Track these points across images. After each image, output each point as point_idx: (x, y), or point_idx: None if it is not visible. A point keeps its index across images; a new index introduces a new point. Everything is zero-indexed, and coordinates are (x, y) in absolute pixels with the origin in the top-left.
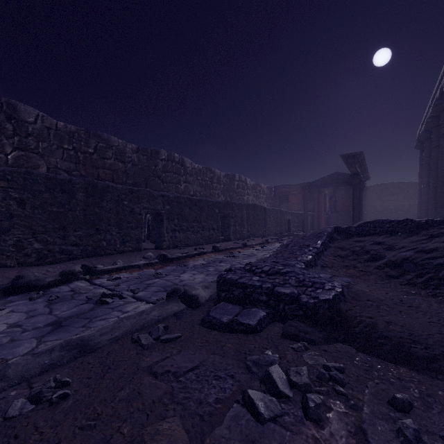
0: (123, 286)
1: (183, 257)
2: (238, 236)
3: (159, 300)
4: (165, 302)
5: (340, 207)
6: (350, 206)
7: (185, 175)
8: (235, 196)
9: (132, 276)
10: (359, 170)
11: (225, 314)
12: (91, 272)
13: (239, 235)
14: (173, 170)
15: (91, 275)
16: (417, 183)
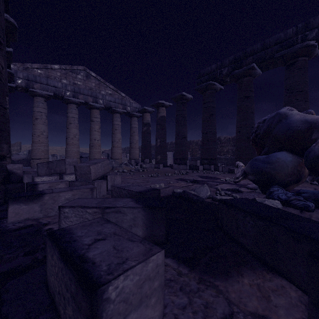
0: None
1: None
2: None
3: None
4: None
5: None
6: None
7: None
8: None
9: None
10: None
11: None
12: None
13: None
14: None
15: None
16: None
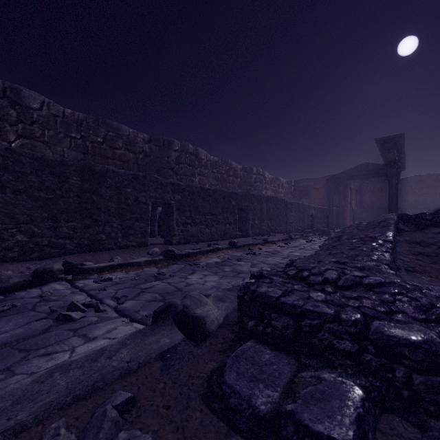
0: (110, 290)
1: (194, 253)
2: (258, 232)
3: (149, 317)
4: (148, 330)
5: (367, 202)
6: (379, 201)
7: (200, 167)
8: (253, 190)
9: (128, 277)
10: (396, 157)
11: (260, 382)
12: (75, 271)
13: (258, 230)
14: (187, 162)
15: (76, 275)
16: None
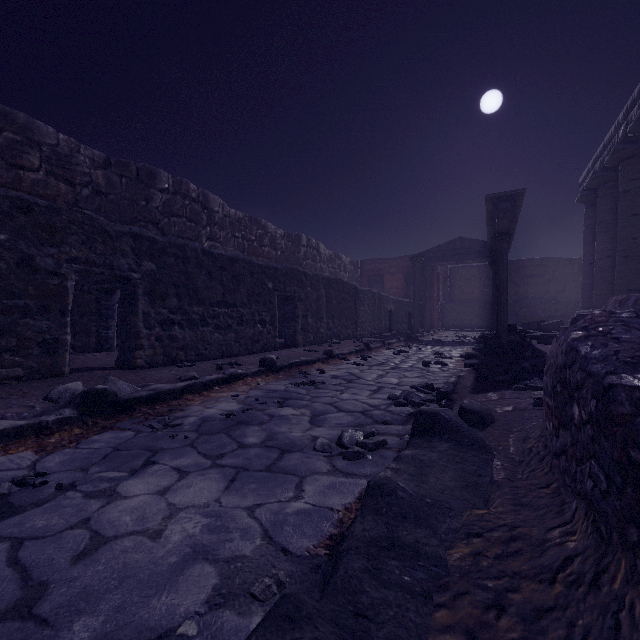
0: None
1: (174, 392)
2: (312, 338)
3: None
4: None
5: (457, 294)
6: (472, 293)
7: (210, 225)
8: None
9: None
10: (510, 226)
11: None
12: None
13: (313, 335)
14: (186, 213)
15: None
16: (567, 260)
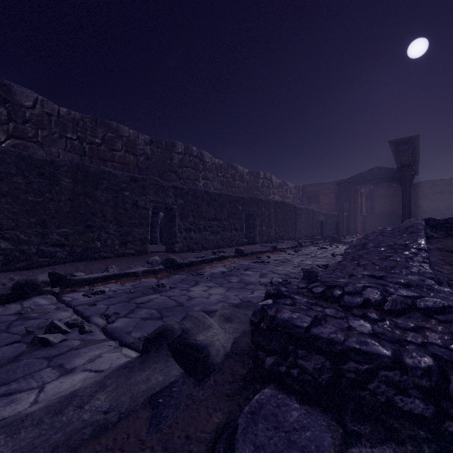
0: (101, 306)
1: (197, 262)
2: (265, 239)
3: (142, 340)
4: (136, 363)
5: (378, 207)
6: (390, 206)
7: (204, 170)
8: (259, 195)
9: (123, 289)
10: (410, 160)
11: None
12: (63, 283)
13: (266, 237)
14: (191, 165)
15: (64, 287)
16: None
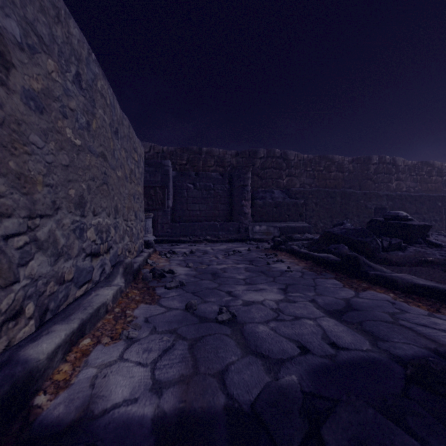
0: None
1: None
2: None
3: None
4: None
5: None
6: None
7: (396, 173)
8: None
9: None
10: None
11: None
12: None
13: None
14: (384, 171)
15: None
16: None
